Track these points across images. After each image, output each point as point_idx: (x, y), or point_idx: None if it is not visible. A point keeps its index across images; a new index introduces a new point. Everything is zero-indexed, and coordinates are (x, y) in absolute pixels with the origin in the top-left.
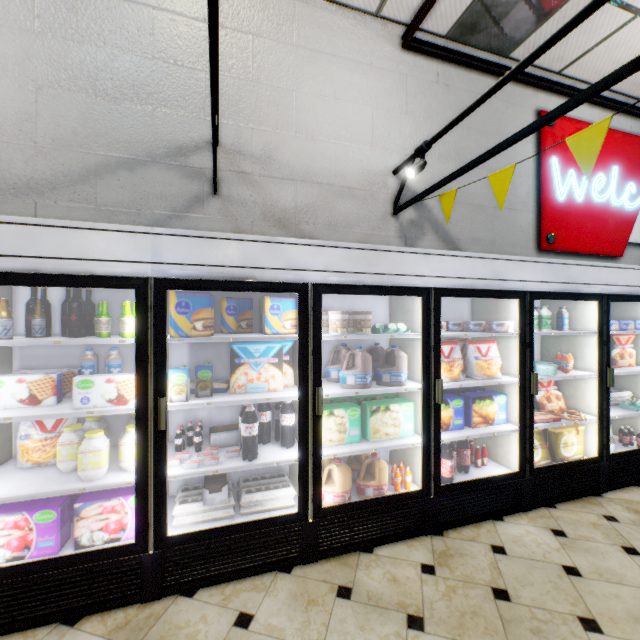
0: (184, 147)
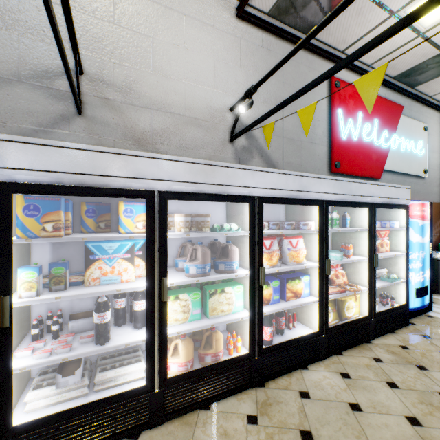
0: (50, 71)
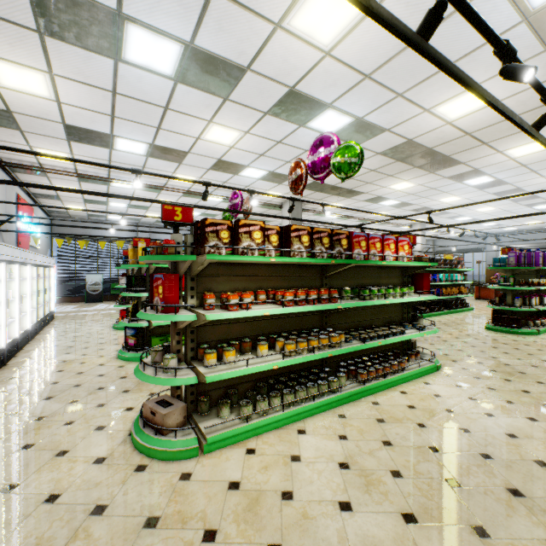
0: None
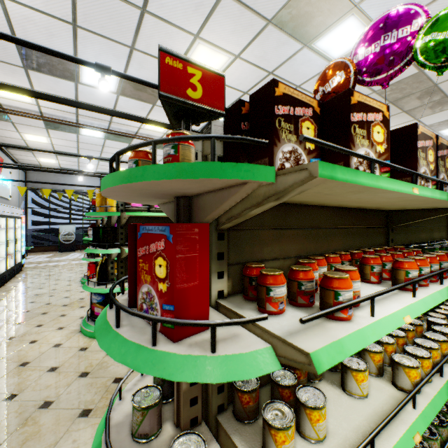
0: None
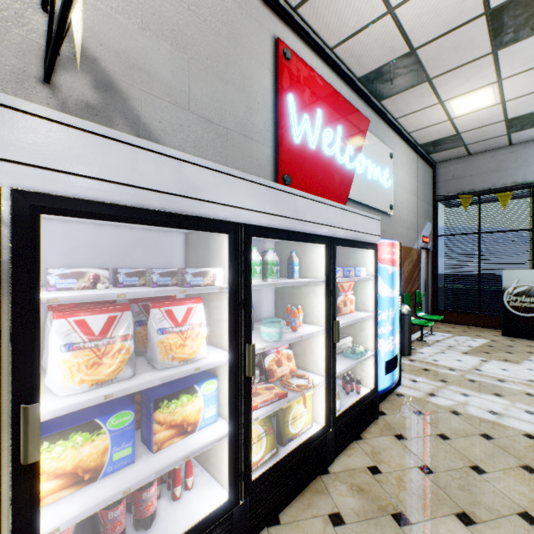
0: None
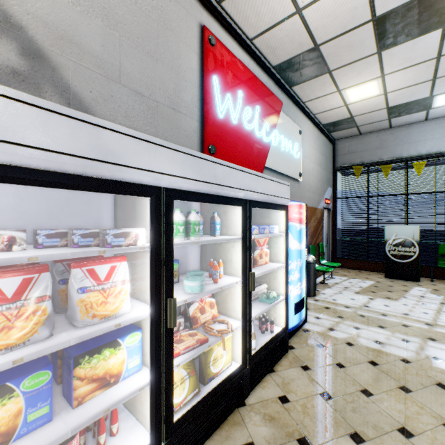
0: None
